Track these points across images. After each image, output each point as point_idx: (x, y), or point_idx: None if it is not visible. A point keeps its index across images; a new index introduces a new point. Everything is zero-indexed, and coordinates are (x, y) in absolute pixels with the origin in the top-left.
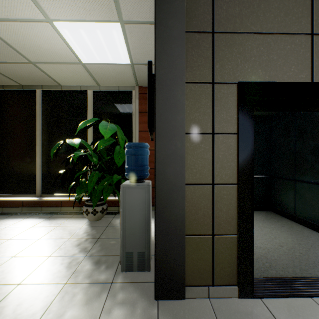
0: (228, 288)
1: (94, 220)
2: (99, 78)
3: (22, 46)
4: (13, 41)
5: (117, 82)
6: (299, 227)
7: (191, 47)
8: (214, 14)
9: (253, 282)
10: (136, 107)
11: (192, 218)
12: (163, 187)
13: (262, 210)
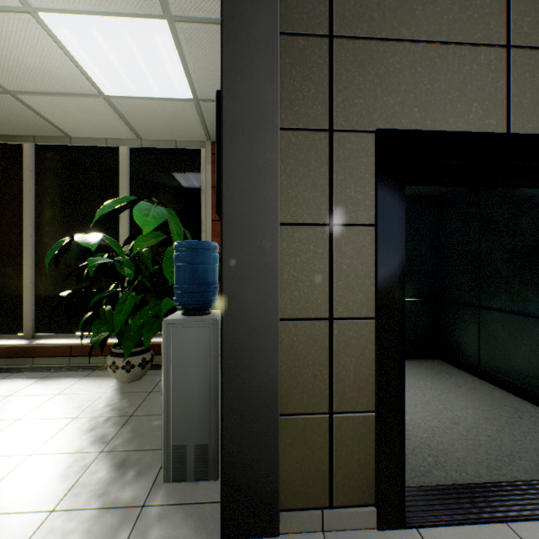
0: (358, 512)
1: (129, 381)
2: (140, 125)
3: None
4: None
5: (172, 133)
6: (486, 387)
7: (290, 63)
8: (332, 3)
9: (404, 499)
10: (207, 179)
11: (292, 383)
12: (237, 325)
13: (425, 357)
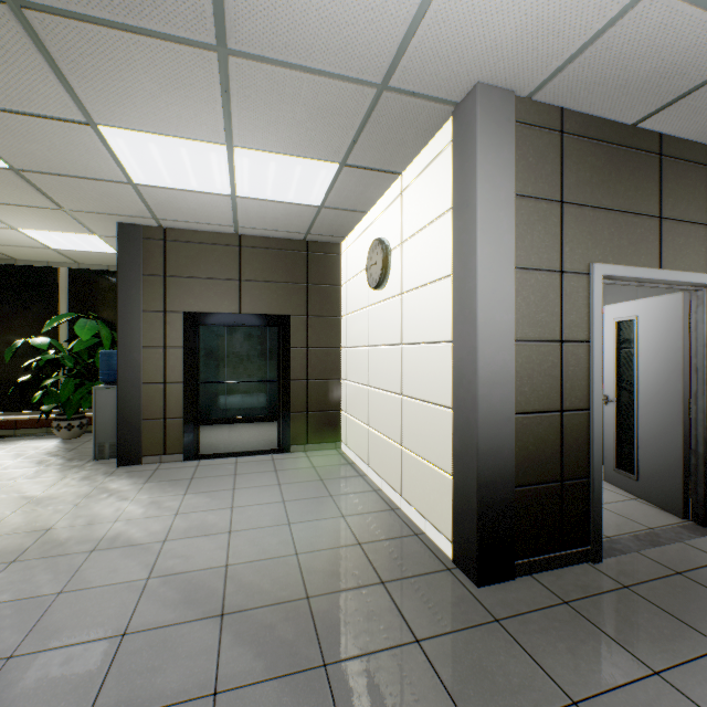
0: (176, 455)
1: (70, 438)
2: (78, 258)
3: None
4: None
5: (105, 262)
6: None
7: (148, 286)
8: (166, 263)
9: (195, 449)
10: None
11: (149, 408)
12: (124, 386)
13: None
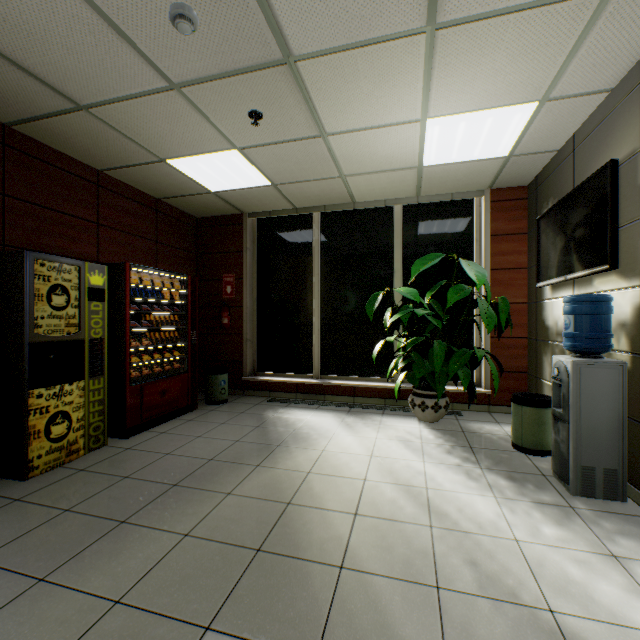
0: None
1: (432, 421)
2: (429, 184)
3: (350, 157)
4: (344, 153)
5: (455, 187)
6: None
7: None
8: None
9: None
10: (485, 228)
11: None
12: None
13: None
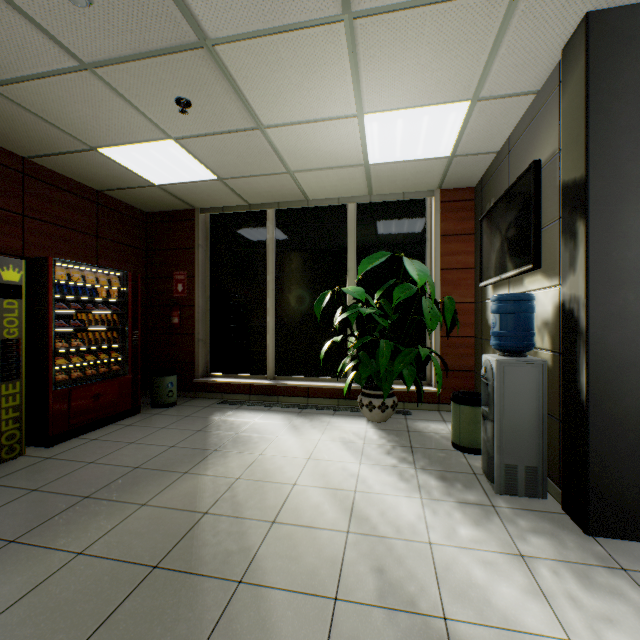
0: None
1: (380, 421)
2: (379, 183)
3: (294, 152)
4: (287, 147)
5: (405, 186)
6: None
7: None
8: None
9: None
10: (435, 228)
11: None
12: (602, 362)
13: None
